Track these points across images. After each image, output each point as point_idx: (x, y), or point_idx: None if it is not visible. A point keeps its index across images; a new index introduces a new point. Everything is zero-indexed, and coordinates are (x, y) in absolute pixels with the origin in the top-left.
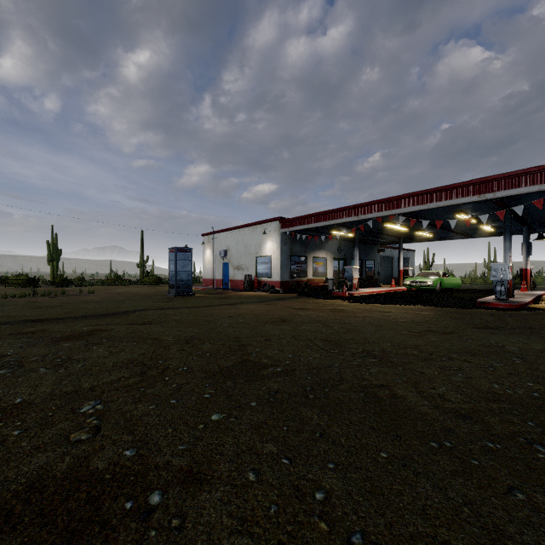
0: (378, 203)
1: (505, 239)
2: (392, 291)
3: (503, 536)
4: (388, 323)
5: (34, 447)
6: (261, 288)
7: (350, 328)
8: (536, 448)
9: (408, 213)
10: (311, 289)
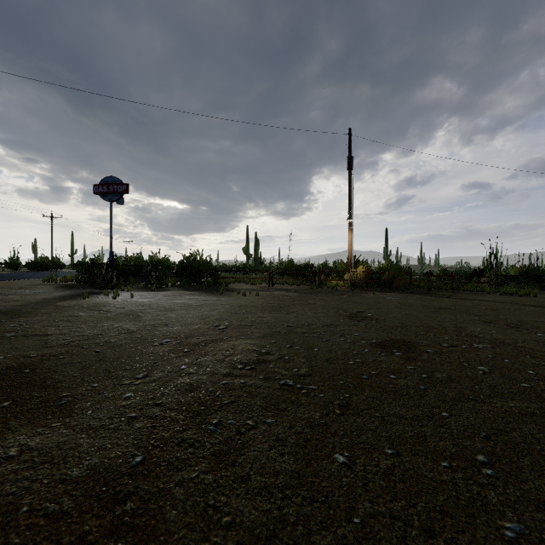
0: None
1: None
2: None
3: (354, 413)
4: None
5: (435, 341)
6: None
7: None
8: None
9: None
10: None
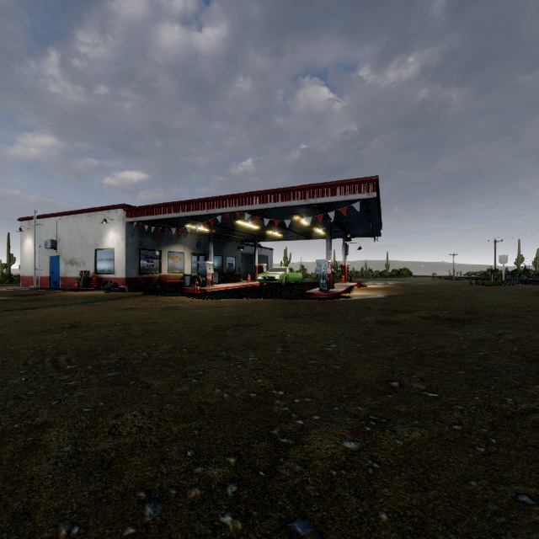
0: (226, 198)
1: (327, 240)
2: (247, 286)
3: None
4: (207, 319)
5: None
6: (101, 286)
7: (153, 329)
8: (142, 511)
9: (254, 211)
10: (165, 286)
